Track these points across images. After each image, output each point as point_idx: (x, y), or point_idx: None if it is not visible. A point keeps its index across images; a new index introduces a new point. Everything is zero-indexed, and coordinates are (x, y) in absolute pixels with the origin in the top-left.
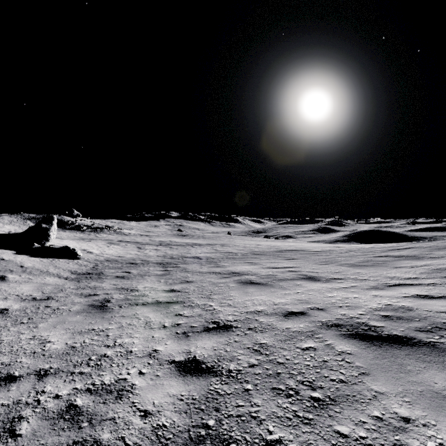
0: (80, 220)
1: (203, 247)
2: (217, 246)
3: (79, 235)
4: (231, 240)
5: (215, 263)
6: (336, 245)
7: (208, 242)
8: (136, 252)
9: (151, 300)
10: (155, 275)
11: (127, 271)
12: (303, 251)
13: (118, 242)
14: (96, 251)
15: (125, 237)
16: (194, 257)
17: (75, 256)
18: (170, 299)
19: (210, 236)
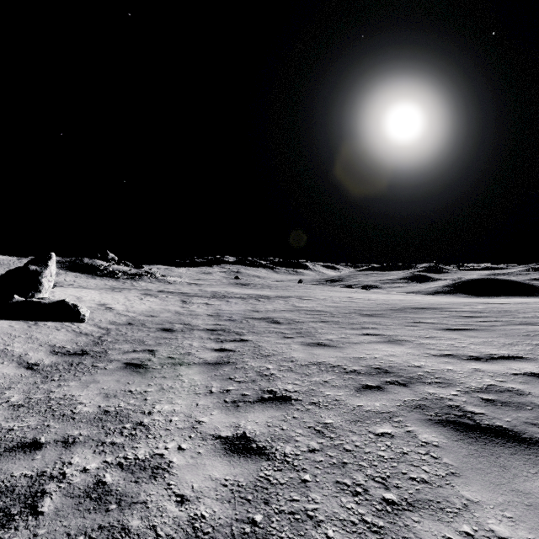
0: (115, 265)
1: (274, 301)
2: (292, 299)
3: (112, 283)
4: (307, 291)
5: (310, 335)
6: (481, 300)
7: (277, 293)
8: (177, 308)
9: (173, 520)
10: (201, 364)
11: (151, 349)
12: (447, 312)
13: (157, 292)
14: (120, 306)
15: (169, 286)
16: (265, 319)
17: (76, 316)
18: (241, 516)
19: (277, 285)
